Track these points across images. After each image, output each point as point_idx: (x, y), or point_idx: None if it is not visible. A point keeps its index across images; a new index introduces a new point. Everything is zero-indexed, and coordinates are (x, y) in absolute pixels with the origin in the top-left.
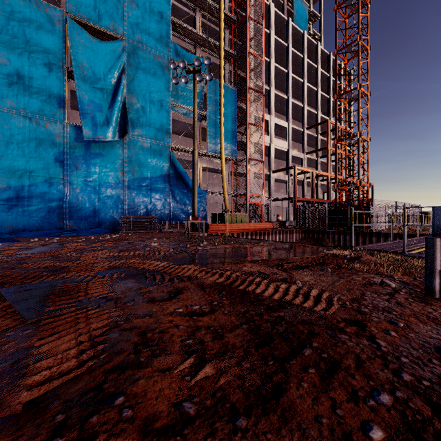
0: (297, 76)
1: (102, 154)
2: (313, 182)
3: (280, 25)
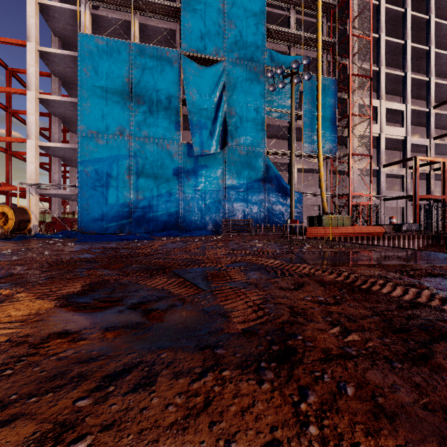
0: (418, 43)
1: (207, 166)
2: (445, 175)
3: None
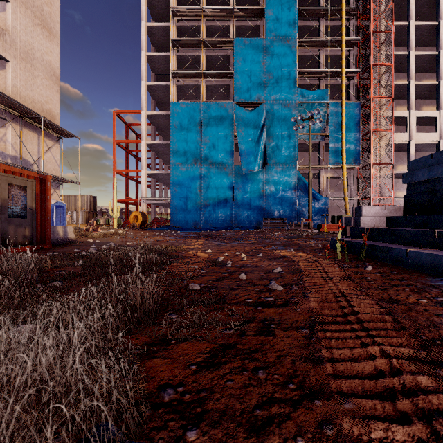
0: None
1: (252, 180)
2: None
3: (429, 3)
